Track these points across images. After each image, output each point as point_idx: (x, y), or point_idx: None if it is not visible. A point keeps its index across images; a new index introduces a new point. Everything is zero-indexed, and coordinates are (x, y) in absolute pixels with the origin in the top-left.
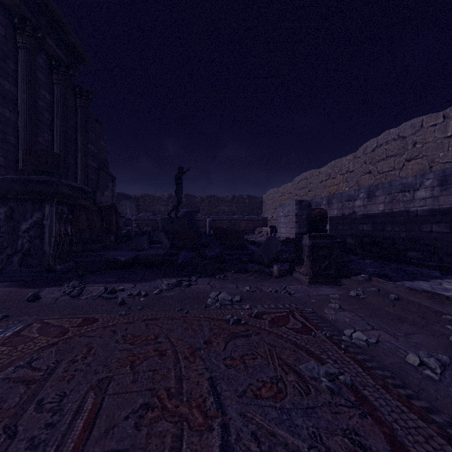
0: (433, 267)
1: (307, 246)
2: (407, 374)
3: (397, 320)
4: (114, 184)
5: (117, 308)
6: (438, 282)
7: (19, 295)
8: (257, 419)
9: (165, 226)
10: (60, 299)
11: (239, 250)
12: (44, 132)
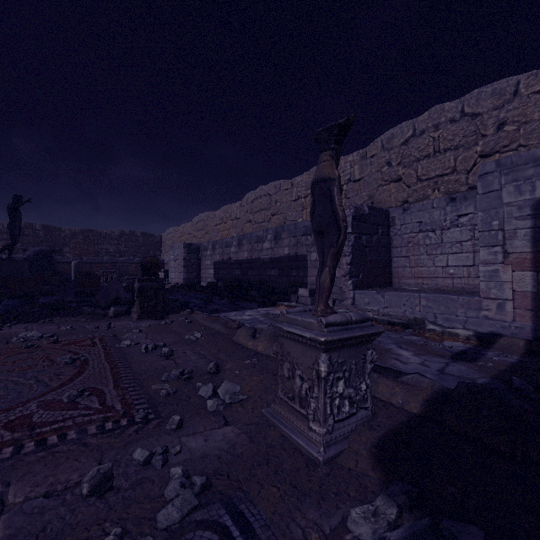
0: (259, 302)
1: (137, 288)
2: (132, 354)
3: (169, 333)
4: None
5: None
6: (246, 311)
7: None
8: (1, 377)
9: None
10: None
11: (92, 297)
12: None
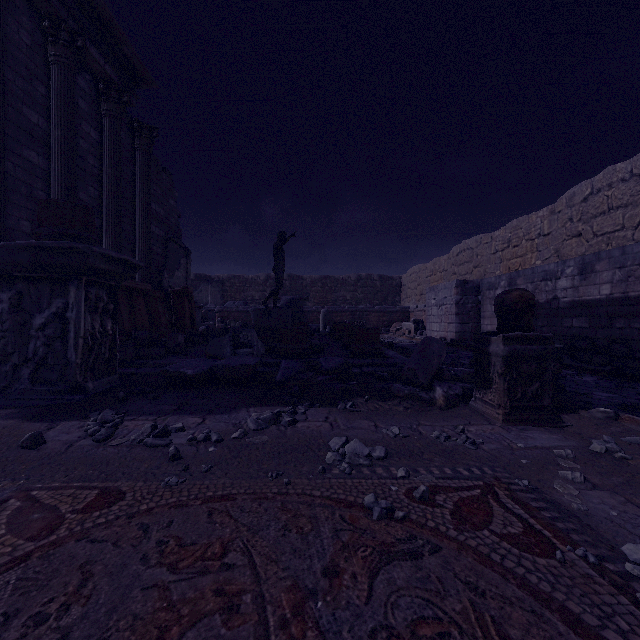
0: None
1: (500, 355)
2: None
3: None
4: (188, 261)
5: (166, 467)
6: None
7: (14, 435)
8: None
9: (259, 320)
10: (76, 444)
11: (373, 358)
12: (88, 185)
